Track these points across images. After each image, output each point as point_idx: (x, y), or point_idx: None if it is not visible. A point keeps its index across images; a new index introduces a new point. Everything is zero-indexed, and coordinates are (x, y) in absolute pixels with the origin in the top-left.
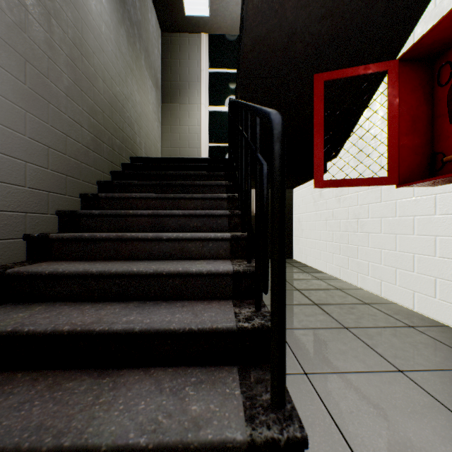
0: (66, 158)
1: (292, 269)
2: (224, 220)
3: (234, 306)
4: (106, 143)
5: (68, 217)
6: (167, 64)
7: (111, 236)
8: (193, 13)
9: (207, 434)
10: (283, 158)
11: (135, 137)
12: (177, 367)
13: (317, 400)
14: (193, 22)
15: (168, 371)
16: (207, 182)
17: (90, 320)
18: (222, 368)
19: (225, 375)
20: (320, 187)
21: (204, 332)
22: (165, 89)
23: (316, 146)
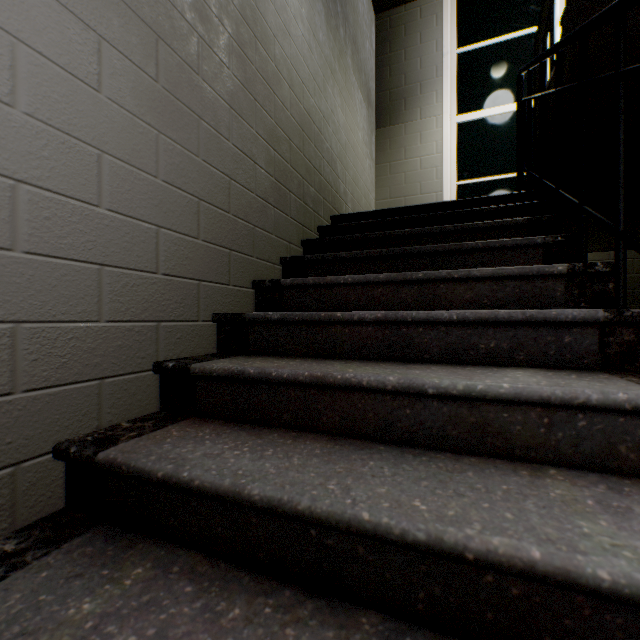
0: (230, 219)
1: None
2: (585, 336)
3: None
4: (294, 193)
5: (230, 326)
6: (383, 64)
7: (298, 377)
8: None
9: None
10: None
11: (338, 183)
12: None
13: None
14: None
15: None
16: (493, 241)
17: None
18: None
19: None
20: None
21: None
22: (381, 104)
23: None
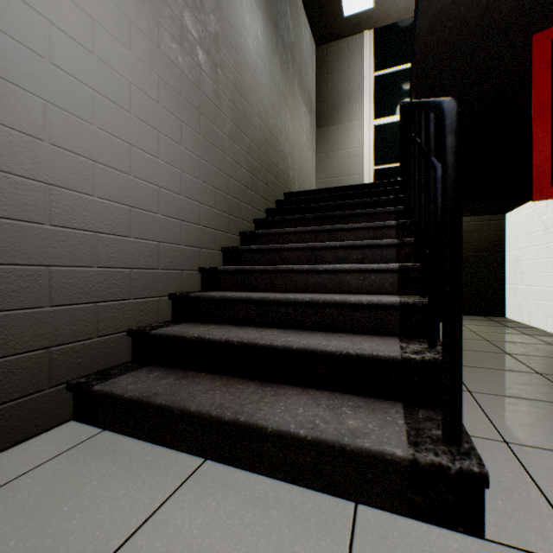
0: (229, 198)
1: (502, 329)
2: (391, 251)
3: (400, 341)
4: (261, 181)
5: (230, 254)
6: (322, 82)
7: (268, 268)
8: (354, 11)
9: (364, 442)
10: (458, 151)
11: (289, 171)
12: (334, 392)
13: (520, 471)
14: (353, 22)
15: (324, 393)
16: (369, 210)
17: (254, 337)
18: (383, 401)
19: (387, 407)
20: (545, 198)
21: (362, 358)
22: (320, 111)
23: (536, 139)
